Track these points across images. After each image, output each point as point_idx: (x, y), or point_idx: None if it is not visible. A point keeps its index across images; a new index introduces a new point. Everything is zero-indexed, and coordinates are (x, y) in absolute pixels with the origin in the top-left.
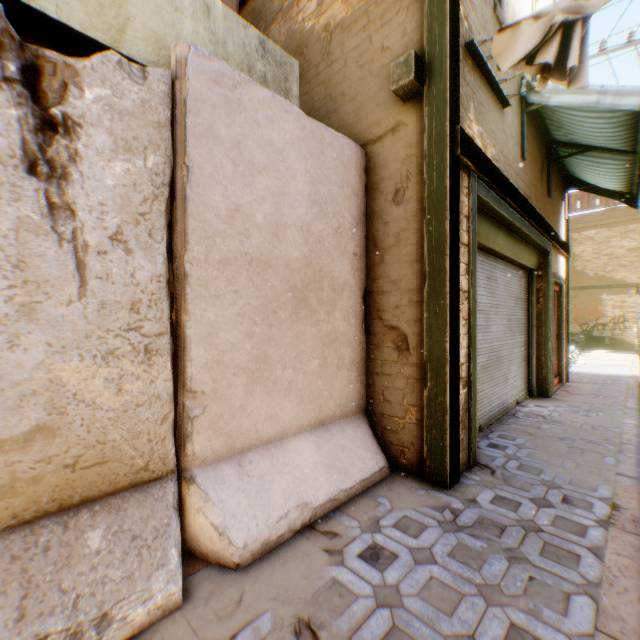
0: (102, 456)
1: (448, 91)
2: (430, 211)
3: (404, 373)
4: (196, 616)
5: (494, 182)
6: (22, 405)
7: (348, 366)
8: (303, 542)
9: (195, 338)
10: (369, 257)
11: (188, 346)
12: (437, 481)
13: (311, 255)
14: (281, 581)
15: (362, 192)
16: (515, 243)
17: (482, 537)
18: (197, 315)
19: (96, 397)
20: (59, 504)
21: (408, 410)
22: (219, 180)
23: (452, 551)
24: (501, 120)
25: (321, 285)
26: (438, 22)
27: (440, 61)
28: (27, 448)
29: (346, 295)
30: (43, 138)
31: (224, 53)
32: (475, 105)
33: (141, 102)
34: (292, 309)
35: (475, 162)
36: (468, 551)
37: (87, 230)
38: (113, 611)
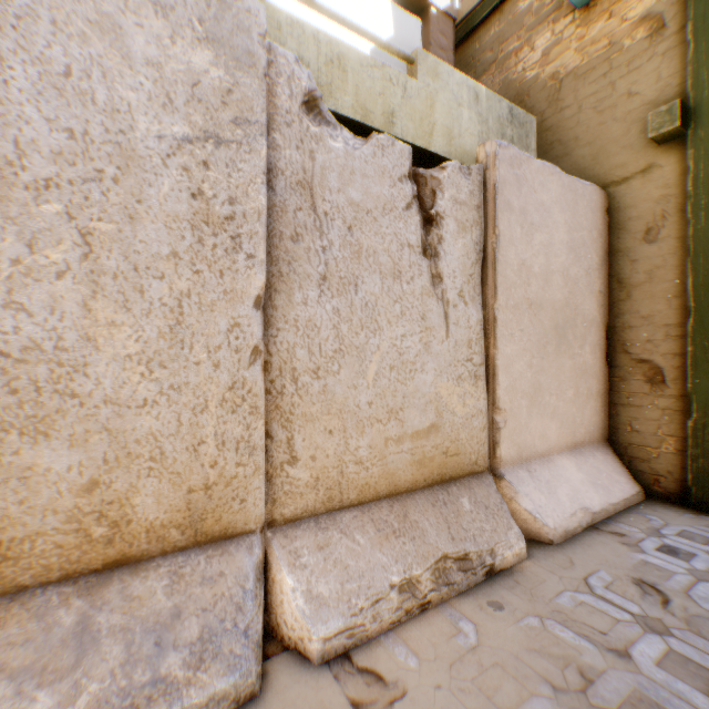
0: (457, 449)
1: None
2: (694, 249)
3: (657, 405)
4: (545, 565)
5: None
6: (425, 409)
7: (594, 397)
8: (595, 536)
9: (500, 367)
10: (610, 294)
11: (497, 373)
12: (703, 508)
13: (568, 296)
14: (596, 556)
15: (604, 232)
16: None
17: None
18: (501, 350)
19: (454, 407)
20: (440, 478)
21: (662, 440)
22: (513, 242)
23: None
24: None
25: (575, 322)
26: (705, 68)
27: (707, 105)
28: (427, 437)
29: (592, 330)
30: (425, 231)
31: (486, 128)
32: None
33: (469, 192)
34: (555, 344)
35: None
36: None
37: (448, 291)
38: (495, 549)
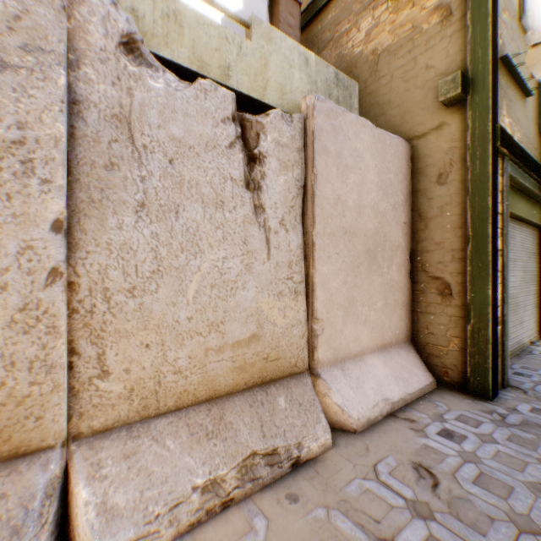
0: (277, 355)
1: (489, 99)
2: (472, 190)
3: (447, 312)
4: (345, 453)
5: (520, 161)
6: (247, 321)
7: (400, 306)
8: (392, 423)
9: (318, 284)
10: (414, 224)
11: (315, 289)
12: (479, 394)
13: (378, 226)
14: (389, 442)
15: (409, 176)
16: (531, 206)
17: (529, 432)
18: (319, 269)
19: (274, 319)
20: (261, 380)
21: (450, 340)
22: (330, 180)
23: (508, 438)
24: (523, 108)
25: (384, 247)
26: (480, 47)
27: (482, 76)
28: (249, 346)
29: (399, 254)
30: (249, 167)
31: (315, 88)
32: (505, 102)
33: (290, 137)
34: (367, 265)
35: (508, 149)
36: (521, 439)
37: (269, 219)
38: (302, 442)
